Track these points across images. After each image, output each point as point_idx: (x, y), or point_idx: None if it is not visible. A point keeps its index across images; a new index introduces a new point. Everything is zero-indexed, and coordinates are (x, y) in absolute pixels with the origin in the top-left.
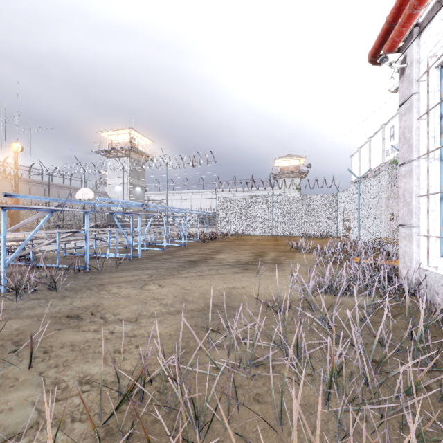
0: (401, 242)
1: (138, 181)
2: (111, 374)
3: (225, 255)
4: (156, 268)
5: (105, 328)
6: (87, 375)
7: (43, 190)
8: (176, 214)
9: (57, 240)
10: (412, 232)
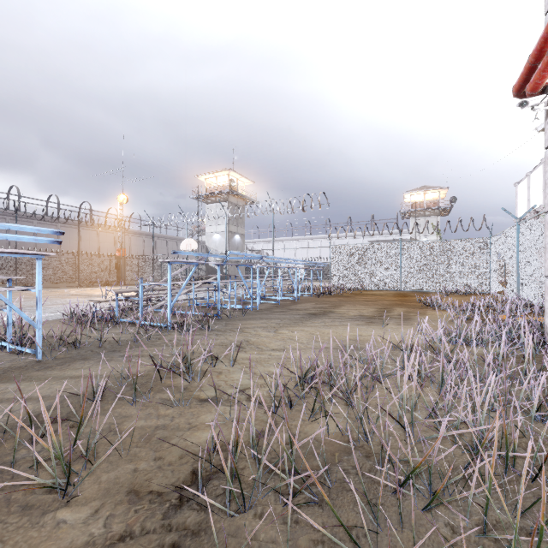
0: (547, 295)
1: (237, 227)
2: (284, 372)
3: (345, 310)
4: (278, 318)
5: (263, 353)
6: (270, 371)
7: (141, 240)
8: (279, 265)
9: (192, 290)
10: None
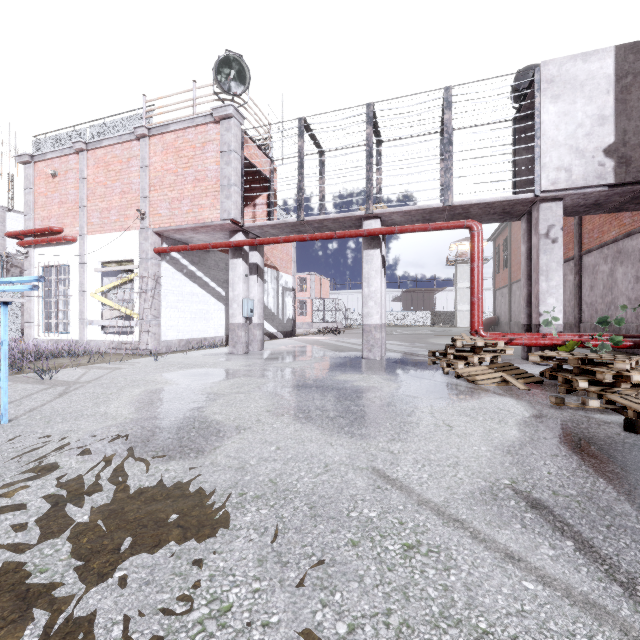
0: (26, 330)
1: None
2: None
3: None
4: None
5: None
6: None
7: None
8: None
9: None
10: (32, 325)
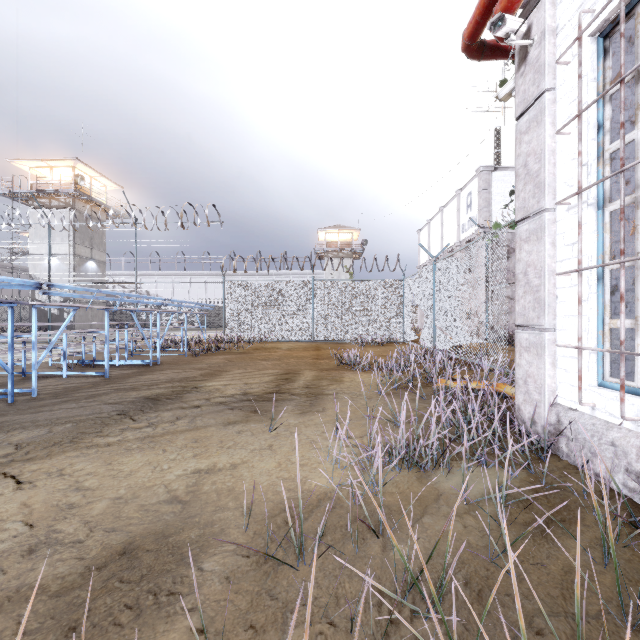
0: (521, 357)
1: (92, 250)
2: None
3: (224, 381)
4: (53, 422)
5: None
6: None
7: None
8: (164, 308)
9: None
10: (544, 340)
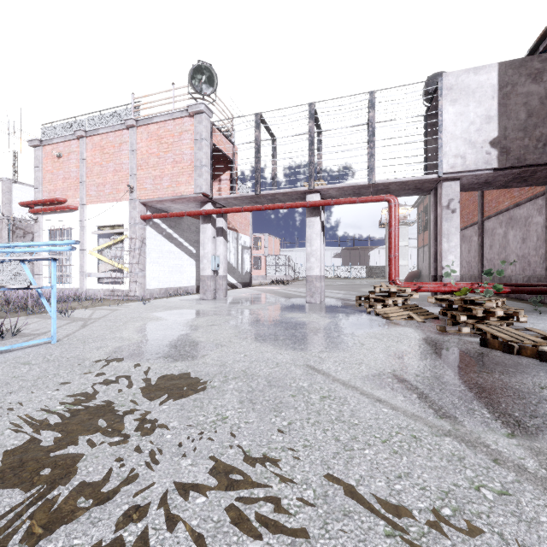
0: (36, 280)
1: None
2: None
3: None
4: None
5: None
6: None
7: None
8: None
9: None
10: (41, 277)
